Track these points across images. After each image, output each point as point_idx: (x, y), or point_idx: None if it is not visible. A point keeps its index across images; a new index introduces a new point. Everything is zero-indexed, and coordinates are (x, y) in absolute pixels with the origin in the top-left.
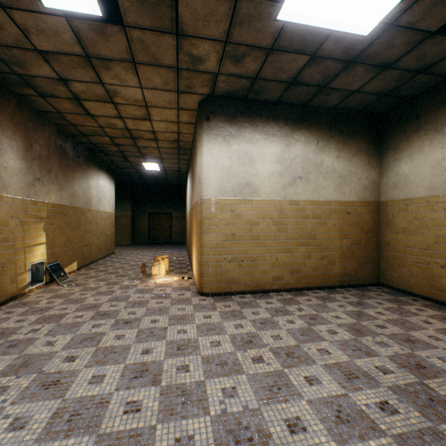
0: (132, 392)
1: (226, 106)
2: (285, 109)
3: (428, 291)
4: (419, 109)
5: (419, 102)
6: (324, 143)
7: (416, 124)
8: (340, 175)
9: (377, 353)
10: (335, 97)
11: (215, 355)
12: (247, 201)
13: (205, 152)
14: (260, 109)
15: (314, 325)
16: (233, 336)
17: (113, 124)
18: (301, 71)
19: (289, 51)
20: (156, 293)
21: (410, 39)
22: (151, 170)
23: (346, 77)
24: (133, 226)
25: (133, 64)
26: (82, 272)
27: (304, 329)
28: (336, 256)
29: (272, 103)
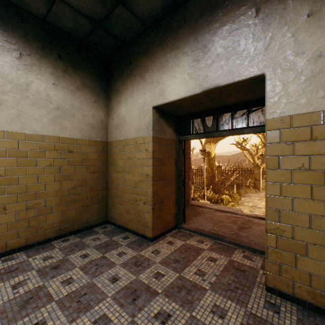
0: None
1: None
2: None
3: (136, 226)
4: (131, 56)
5: (131, 48)
6: (33, 60)
7: (130, 69)
8: (59, 106)
9: None
10: None
11: None
12: None
13: None
14: None
15: None
16: None
17: None
18: None
19: None
20: None
21: None
22: None
23: None
24: None
25: None
26: None
27: None
28: (53, 202)
29: None
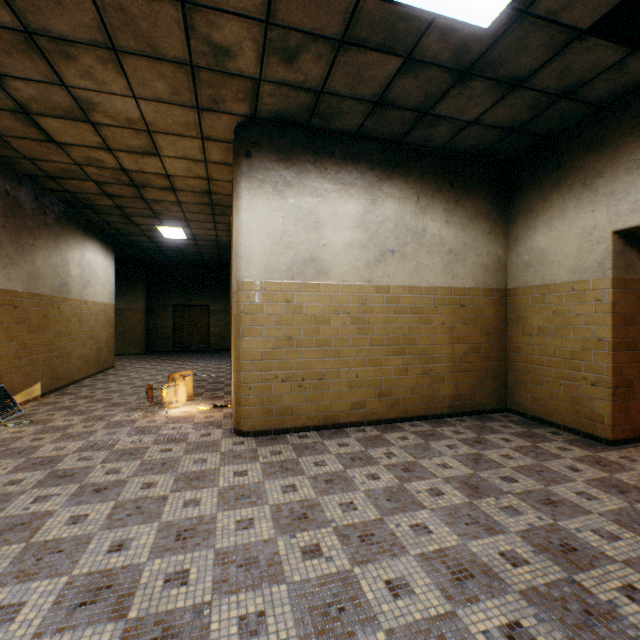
0: (65, 639)
1: (277, 136)
2: (369, 147)
3: (573, 420)
4: (560, 154)
5: (560, 143)
6: (427, 200)
7: (557, 176)
8: (451, 249)
9: (503, 528)
10: (443, 131)
11: (240, 547)
12: (311, 287)
13: (243, 207)
14: (331, 144)
15: (409, 480)
16: (276, 509)
17: (97, 160)
18: (391, 84)
19: (370, 47)
20: (165, 433)
21: (551, 40)
22: (173, 239)
23: (458, 99)
24: (148, 325)
25: (113, 53)
26: (50, 399)
27: (392, 490)
28: (445, 369)
29: (349, 136)
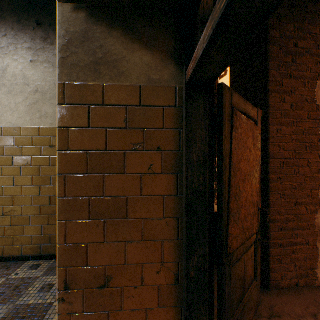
0: None
1: None
2: None
3: None
4: None
5: None
6: (9, 40)
7: None
8: (38, 88)
9: None
10: None
11: None
12: None
13: None
14: None
15: None
16: None
17: None
18: None
19: None
20: None
21: None
22: None
23: None
24: None
25: None
26: None
27: None
28: (30, 211)
29: None
